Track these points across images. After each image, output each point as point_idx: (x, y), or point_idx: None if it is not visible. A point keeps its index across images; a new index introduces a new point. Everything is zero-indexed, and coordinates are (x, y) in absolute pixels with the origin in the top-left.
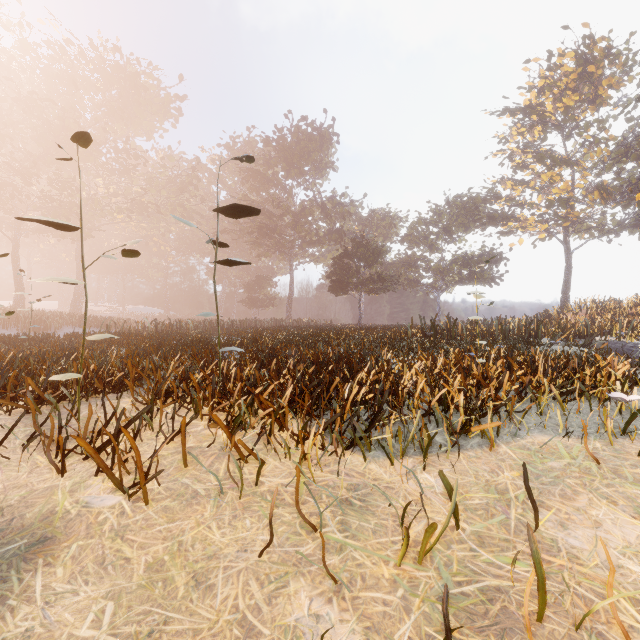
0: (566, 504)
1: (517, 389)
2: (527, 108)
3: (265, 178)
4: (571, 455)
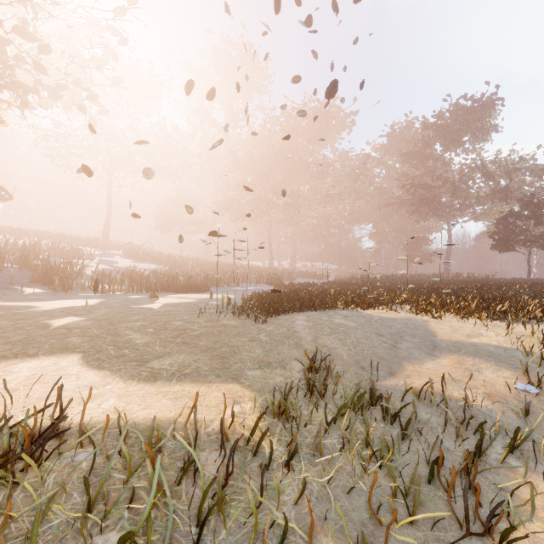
0: None
1: None
2: None
3: (423, 156)
4: None
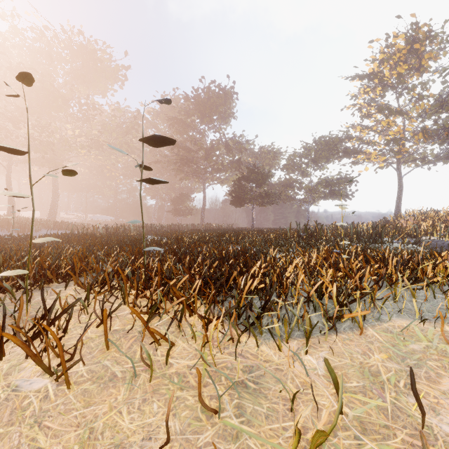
0: (433, 387)
1: (375, 279)
2: (371, 74)
3: (185, 124)
4: (427, 338)
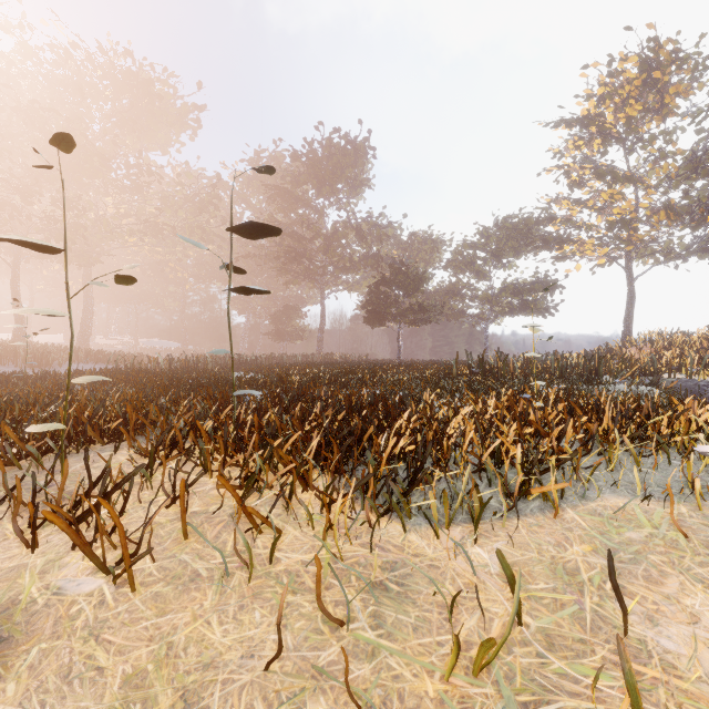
0: (653, 590)
1: (582, 439)
2: (585, 119)
3: (293, 197)
4: (652, 523)
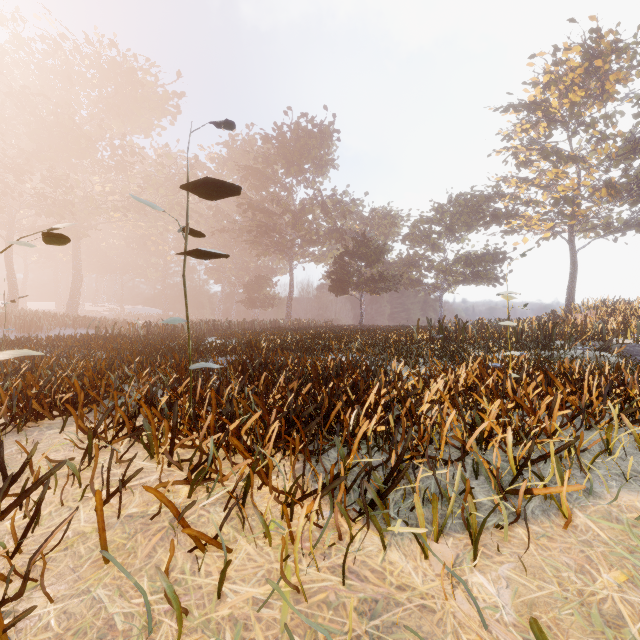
0: None
1: (566, 414)
2: (532, 104)
3: (264, 176)
4: None
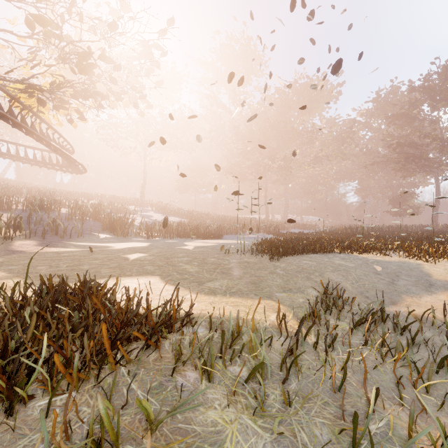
0: None
1: None
2: None
3: (410, 117)
4: None
